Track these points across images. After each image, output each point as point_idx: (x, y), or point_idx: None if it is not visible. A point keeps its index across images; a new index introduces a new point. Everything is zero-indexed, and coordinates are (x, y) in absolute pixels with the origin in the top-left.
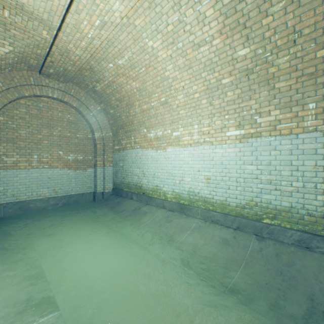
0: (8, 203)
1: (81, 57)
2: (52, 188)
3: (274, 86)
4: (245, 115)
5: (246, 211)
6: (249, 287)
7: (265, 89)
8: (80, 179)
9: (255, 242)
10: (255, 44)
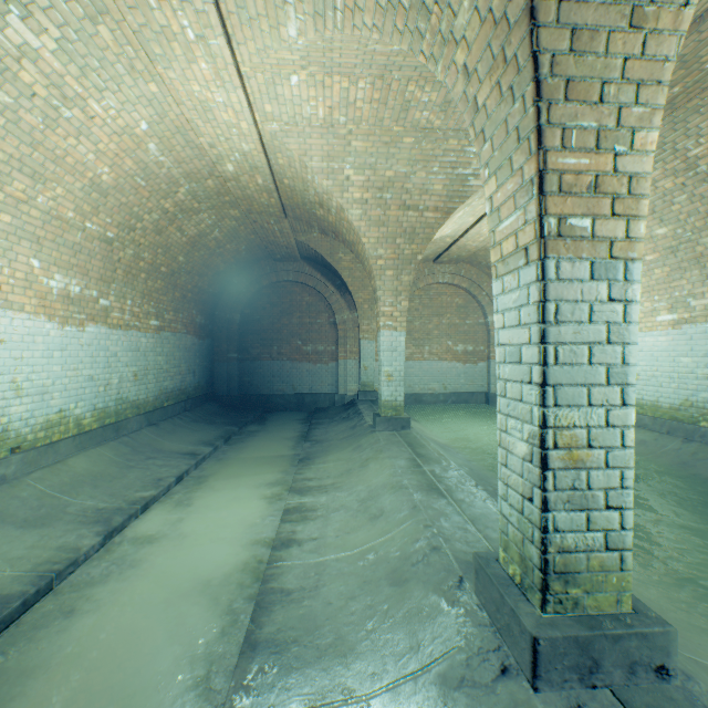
0: (406, 393)
1: (477, 246)
2: (441, 383)
3: (704, 265)
4: (676, 296)
5: (680, 414)
6: (635, 464)
7: (695, 268)
8: (470, 375)
9: (677, 443)
10: (671, 225)
